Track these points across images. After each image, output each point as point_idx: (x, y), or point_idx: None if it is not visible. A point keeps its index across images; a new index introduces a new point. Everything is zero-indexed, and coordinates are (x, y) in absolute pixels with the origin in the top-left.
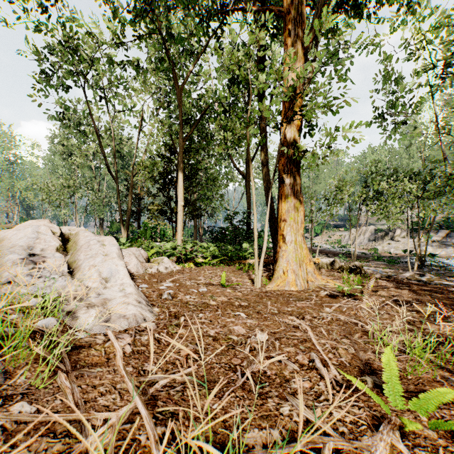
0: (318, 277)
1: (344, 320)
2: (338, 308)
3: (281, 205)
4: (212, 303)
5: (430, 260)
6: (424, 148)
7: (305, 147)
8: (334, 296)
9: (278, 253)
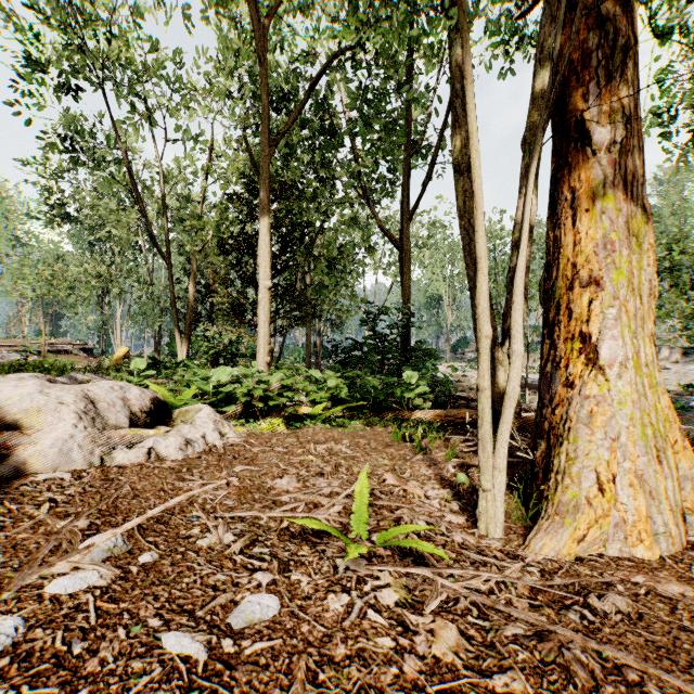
0: None
1: None
2: None
3: (577, 226)
4: None
5: None
6: None
7: None
8: None
9: (561, 406)
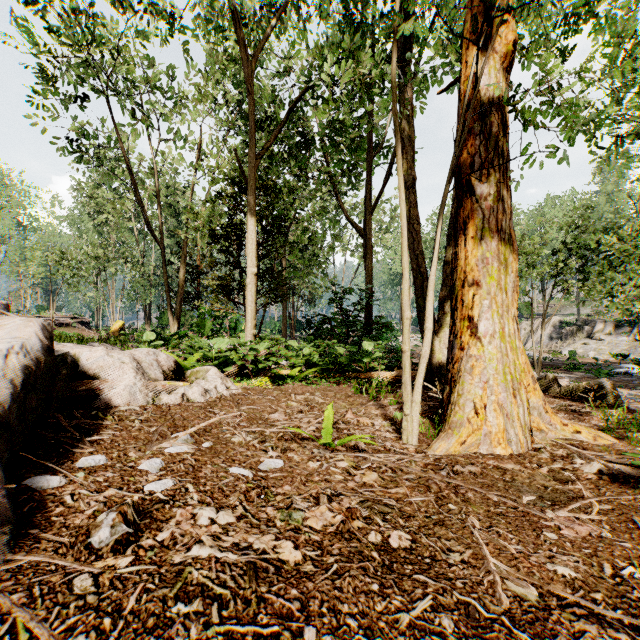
0: (553, 419)
1: None
2: None
3: (466, 247)
4: (286, 554)
5: None
6: (639, 195)
7: (552, 74)
8: (629, 483)
9: (457, 362)
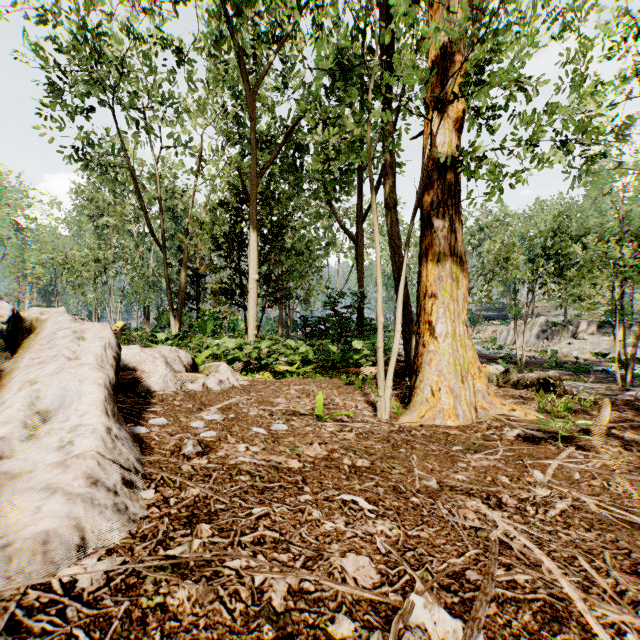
0: (494, 400)
1: (604, 516)
2: (560, 472)
3: (427, 267)
4: (293, 464)
5: (639, 369)
6: (622, 201)
7: (479, 149)
8: (536, 441)
9: (420, 356)
